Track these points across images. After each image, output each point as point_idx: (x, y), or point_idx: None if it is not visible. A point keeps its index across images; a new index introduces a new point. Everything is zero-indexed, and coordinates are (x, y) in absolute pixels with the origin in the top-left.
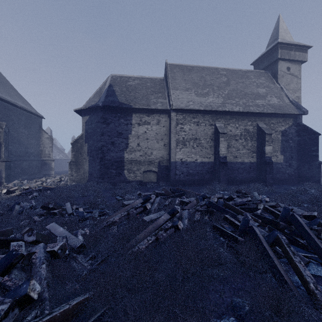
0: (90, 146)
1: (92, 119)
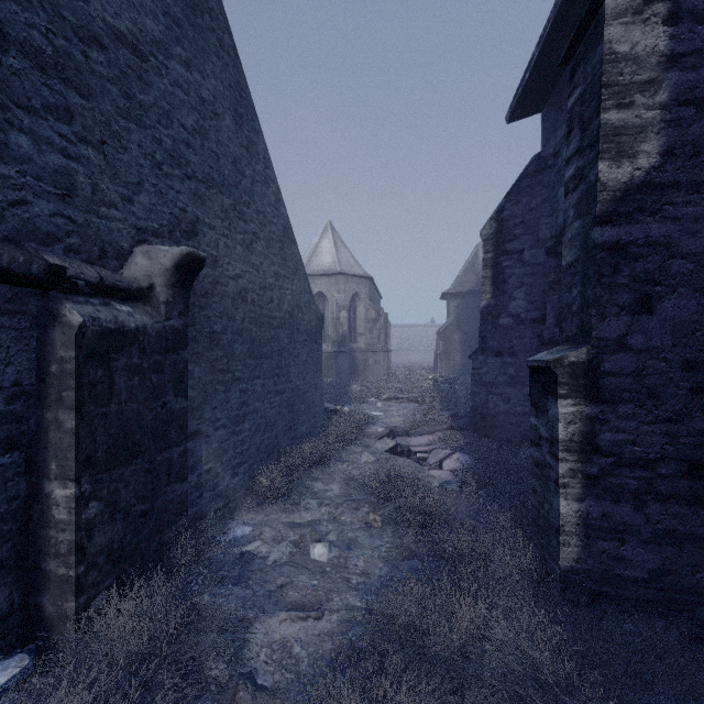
0: (464, 334)
1: (469, 303)
